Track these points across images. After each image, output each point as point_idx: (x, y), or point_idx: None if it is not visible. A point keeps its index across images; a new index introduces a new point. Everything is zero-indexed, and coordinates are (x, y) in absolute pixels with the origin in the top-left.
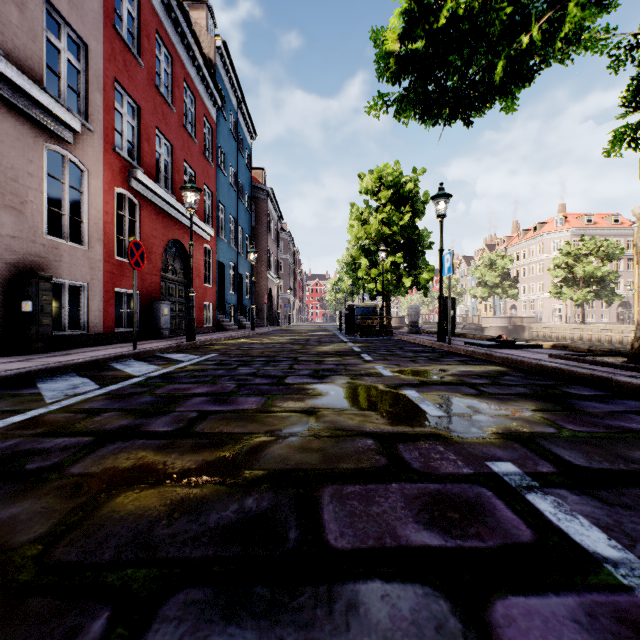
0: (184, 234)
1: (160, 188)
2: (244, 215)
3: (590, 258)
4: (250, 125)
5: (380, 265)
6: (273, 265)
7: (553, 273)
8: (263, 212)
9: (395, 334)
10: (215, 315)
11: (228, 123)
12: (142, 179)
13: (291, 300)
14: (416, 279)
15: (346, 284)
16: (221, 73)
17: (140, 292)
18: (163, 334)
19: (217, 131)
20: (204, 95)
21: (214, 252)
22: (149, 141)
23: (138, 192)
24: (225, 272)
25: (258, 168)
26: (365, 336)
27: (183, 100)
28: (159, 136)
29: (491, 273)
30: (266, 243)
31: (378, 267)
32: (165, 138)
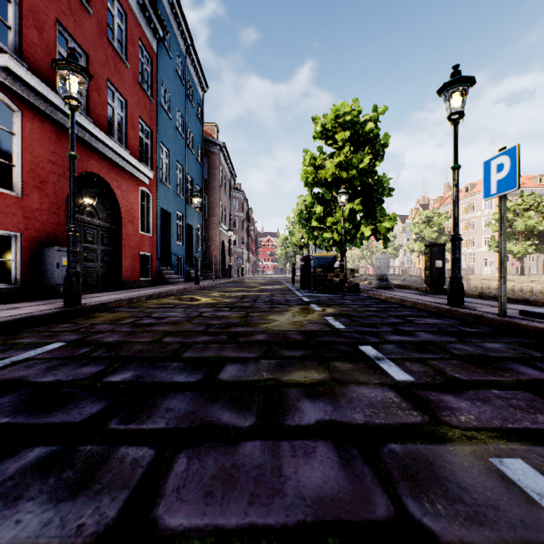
0: (108, 169)
1: (58, 97)
2: (194, 166)
3: (530, 213)
4: (201, 75)
5: (336, 213)
6: (226, 219)
7: (493, 227)
8: (215, 166)
9: (364, 290)
10: (156, 267)
11: (174, 63)
12: (18, 72)
13: (245, 254)
14: (375, 228)
15: (296, 238)
16: (164, 5)
17: (22, 234)
18: (60, 292)
19: (159, 66)
20: (140, 17)
21: (155, 197)
22: (41, 32)
23: (17, 93)
24: (170, 221)
25: (211, 123)
26: (325, 292)
27: (106, 7)
28: (64, 35)
29: (429, 229)
30: (218, 196)
31: (335, 215)
32: (75, 41)
